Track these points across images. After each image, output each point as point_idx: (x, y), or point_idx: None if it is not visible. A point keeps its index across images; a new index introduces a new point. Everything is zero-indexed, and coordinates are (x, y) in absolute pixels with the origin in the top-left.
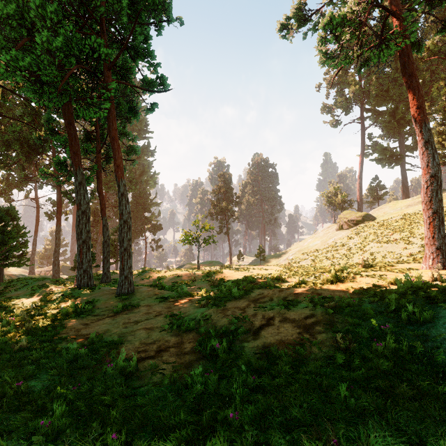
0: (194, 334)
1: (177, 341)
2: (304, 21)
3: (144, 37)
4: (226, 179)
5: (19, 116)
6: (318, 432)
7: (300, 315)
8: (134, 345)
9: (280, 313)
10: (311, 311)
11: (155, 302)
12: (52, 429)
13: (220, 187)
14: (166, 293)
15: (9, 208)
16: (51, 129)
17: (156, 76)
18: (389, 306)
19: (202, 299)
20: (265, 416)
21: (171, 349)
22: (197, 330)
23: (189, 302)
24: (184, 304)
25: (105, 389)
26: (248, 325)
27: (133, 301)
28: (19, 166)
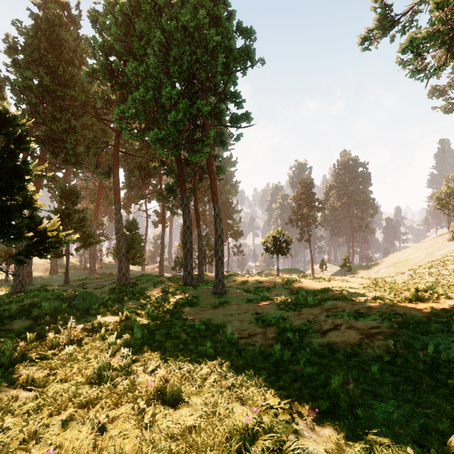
0: (274, 328)
1: (262, 331)
2: (390, 27)
3: (232, 83)
4: (308, 184)
5: (139, 150)
6: (345, 380)
7: (366, 325)
8: (233, 329)
9: (348, 322)
10: (378, 323)
11: (243, 302)
12: (208, 353)
13: (301, 193)
14: (250, 296)
15: (133, 221)
16: (162, 161)
17: (242, 113)
18: (452, 326)
19: (281, 303)
20: (319, 375)
21: (258, 335)
22: (277, 326)
23: (270, 305)
24: (266, 306)
25: (223, 347)
26: (318, 327)
27: (226, 299)
28: (138, 187)
